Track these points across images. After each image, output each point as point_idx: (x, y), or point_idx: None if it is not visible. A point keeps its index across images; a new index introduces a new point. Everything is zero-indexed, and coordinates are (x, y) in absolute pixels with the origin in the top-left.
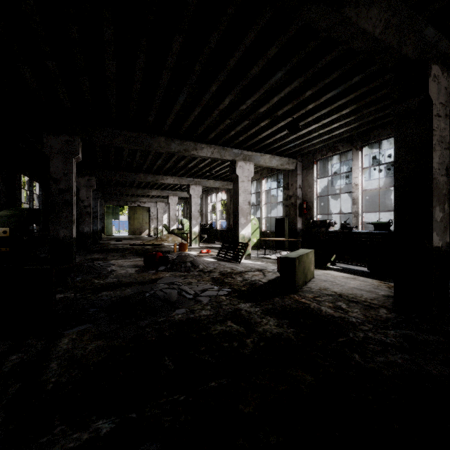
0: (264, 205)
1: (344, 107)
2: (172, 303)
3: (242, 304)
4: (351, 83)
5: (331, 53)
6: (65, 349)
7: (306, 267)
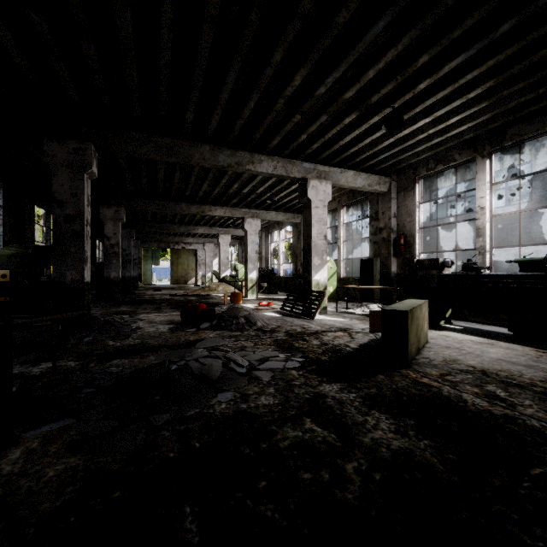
0: (343, 243)
1: (473, 86)
2: (213, 381)
3: (325, 385)
4: (496, 36)
5: None
6: (4, 474)
7: (419, 326)
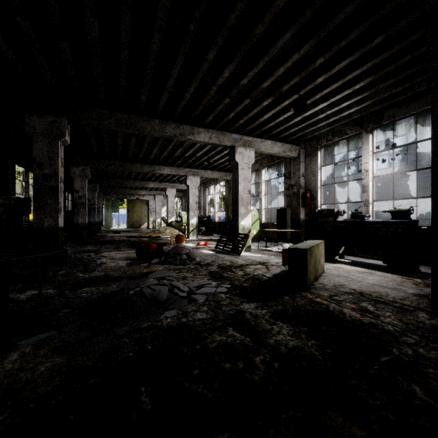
0: (264, 196)
1: (357, 80)
2: (161, 303)
3: (245, 304)
4: (371, 46)
5: (353, 1)
6: (7, 370)
7: (317, 260)
